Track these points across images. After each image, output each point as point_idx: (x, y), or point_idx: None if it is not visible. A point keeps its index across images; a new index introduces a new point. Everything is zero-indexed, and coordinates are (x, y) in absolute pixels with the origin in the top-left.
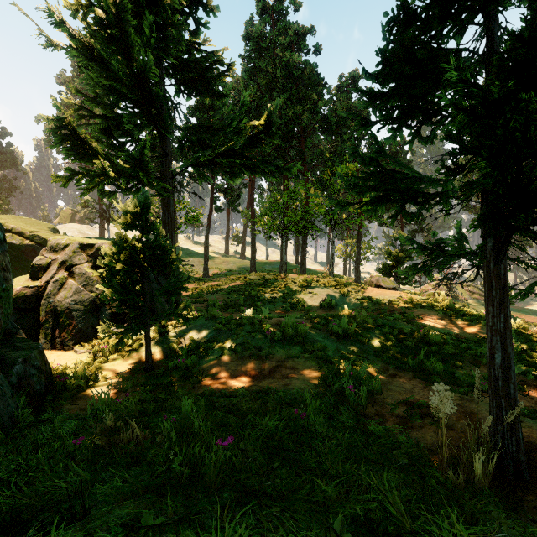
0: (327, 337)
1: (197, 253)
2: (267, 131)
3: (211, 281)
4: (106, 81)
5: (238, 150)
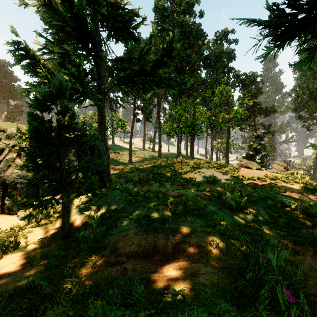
0: (222, 209)
1: (126, 148)
2: (169, 55)
3: (133, 164)
4: (56, 22)
5: (148, 71)
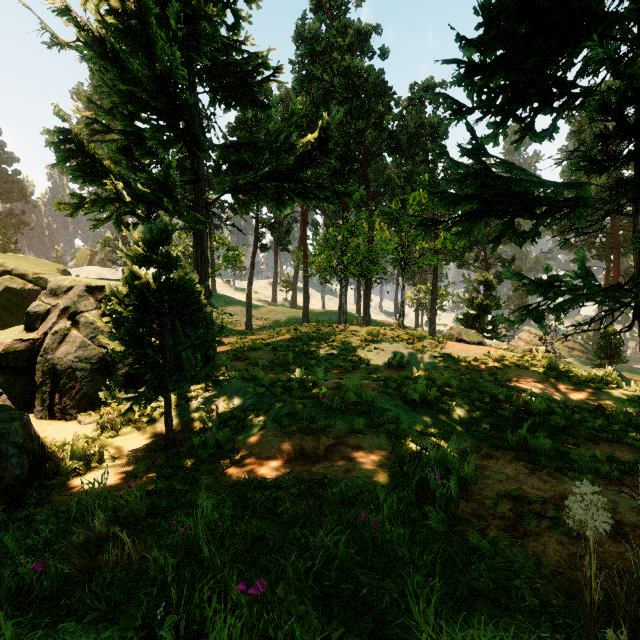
0: (400, 405)
1: (239, 301)
2: (322, 147)
3: (255, 334)
4: (123, 86)
5: (287, 171)
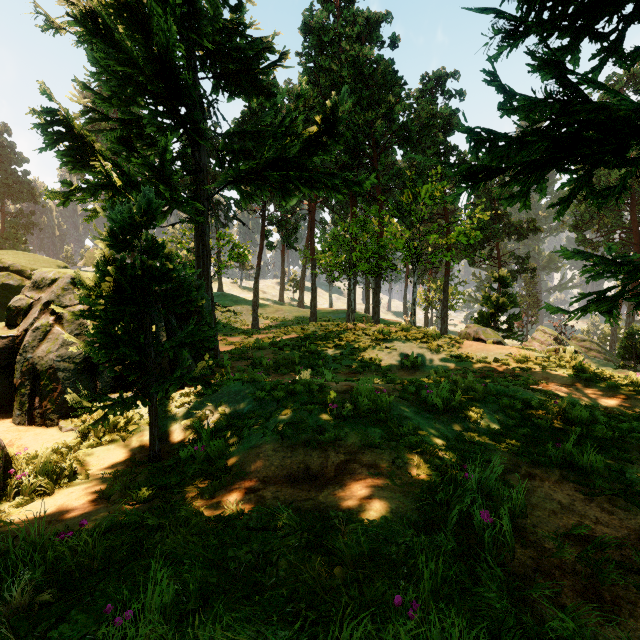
0: (420, 412)
1: (245, 300)
2: (330, 131)
3: (261, 333)
4: (118, 67)
5: (293, 159)
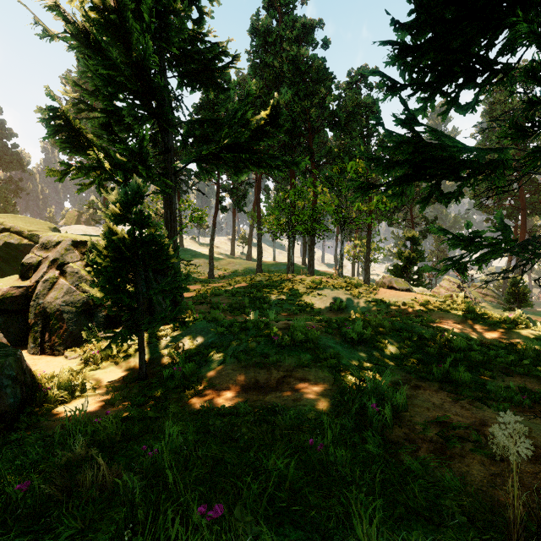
0: (340, 343)
1: (203, 255)
2: (273, 122)
3: (216, 282)
4: (104, 71)
5: (243, 144)
